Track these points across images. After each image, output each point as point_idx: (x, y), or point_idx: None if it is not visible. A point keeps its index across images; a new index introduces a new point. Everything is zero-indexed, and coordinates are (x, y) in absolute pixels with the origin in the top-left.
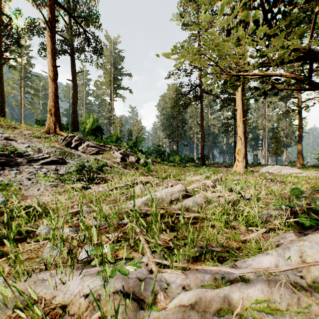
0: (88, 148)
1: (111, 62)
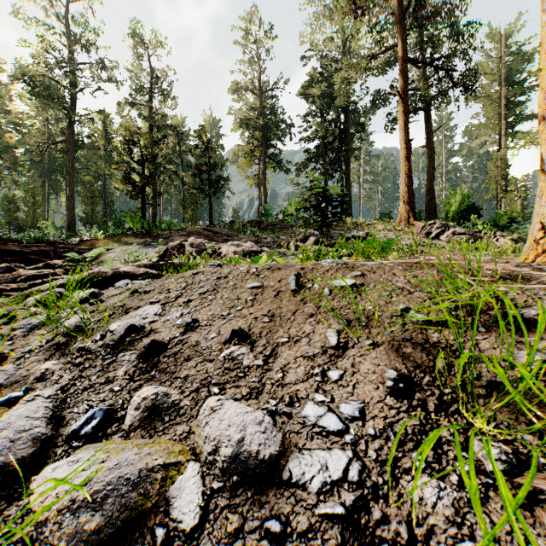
0: (454, 236)
1: (501, 76)
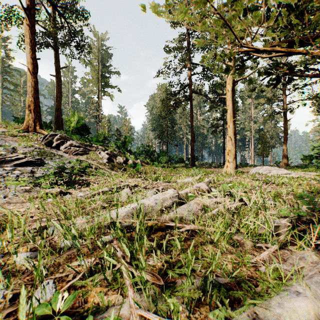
0: (71, 148)
1: (99, 58)
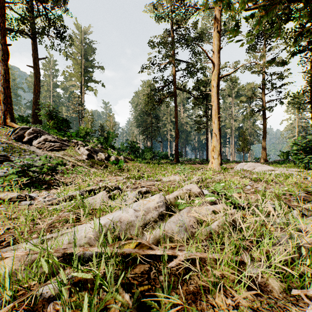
0: (45, 143)
1: (82, 52)
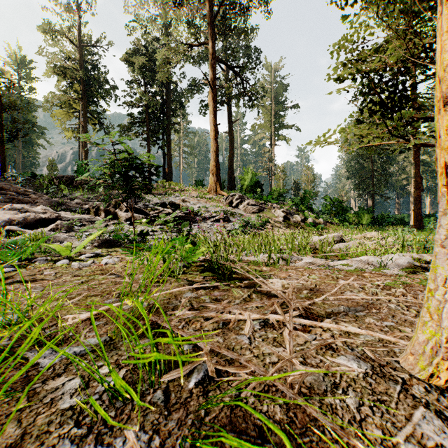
0: (248, 206)
1: (272, 95)
